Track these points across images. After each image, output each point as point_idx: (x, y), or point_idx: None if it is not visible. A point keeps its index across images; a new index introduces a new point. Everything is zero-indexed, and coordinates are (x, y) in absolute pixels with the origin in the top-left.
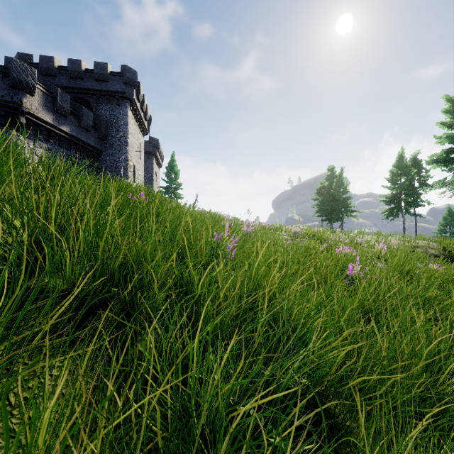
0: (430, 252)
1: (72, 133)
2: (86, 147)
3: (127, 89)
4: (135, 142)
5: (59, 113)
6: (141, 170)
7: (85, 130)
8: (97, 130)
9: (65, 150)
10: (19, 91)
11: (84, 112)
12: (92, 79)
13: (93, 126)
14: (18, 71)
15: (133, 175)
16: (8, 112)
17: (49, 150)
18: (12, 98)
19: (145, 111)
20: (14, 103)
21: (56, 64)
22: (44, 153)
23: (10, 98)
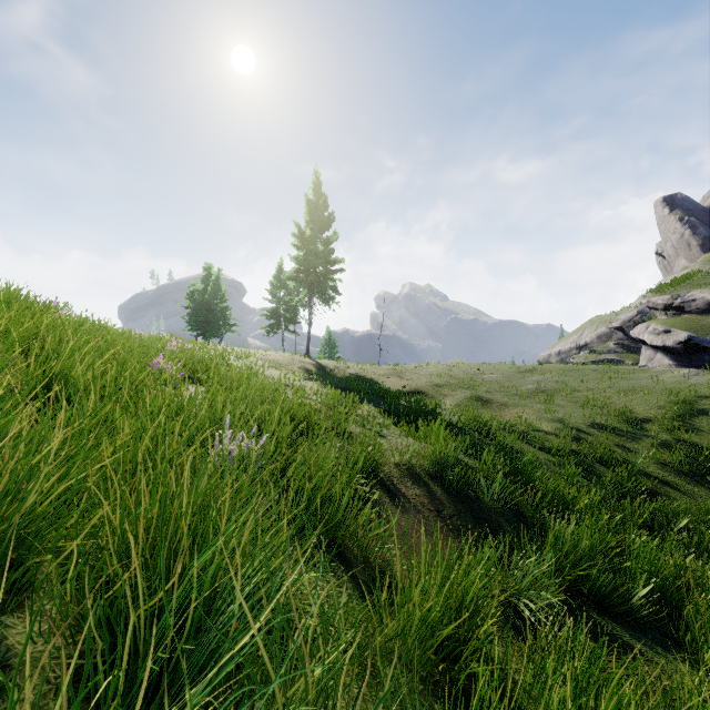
0: (277, 359)
1: None
2: None
3: None
4: None
5: None
6: None
7: None
8: None
9: None
10: None
11: None
12: None
13: None
14: None
15: None
16: None
17: None
18: None
19: None
20: None
21: None
22: None
23: None
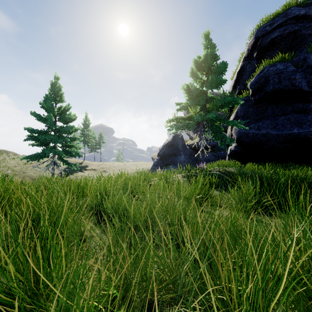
0: (71, 161)
1: None
2: None
3: None
4: None
5: None
6: None
7: None
8: None
9: None
10: None
11: None
12: None
13: None
14: None
15: None
16: None
17: None
18: None
19: None
20: None
21: None
22: None
23: None
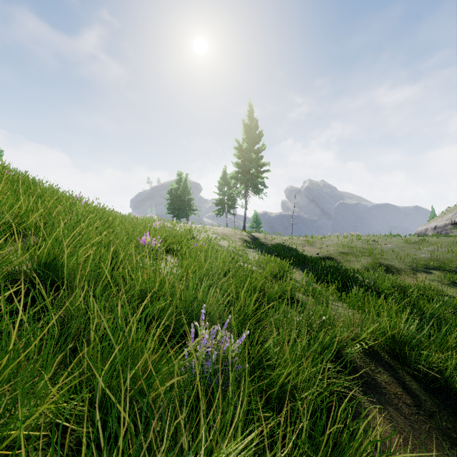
0: (224, 232)
1: None
2: None
3: None
4: None
5: None
6: None
7: None
8: None
9: None
10: None
11: None
12: None
13: None
14: None
15: None
16: None
17: None
18: None
19: None
20: None
21: None
22: None
23: None
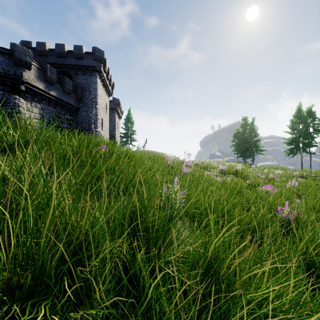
0: None
1: (58, 96)
2: (67, 106)
3: (96, 63)
4: (103, 102)
5: (48, 82)
6: (107, 121)
7: (67, 94)
8: (76, 93)
9: (53, 108)
10: (20, 67)
11: (66, 81)
12: (72, 57)
13: (73, 91)
14: (19, 52)
15: (101, 125)
16: (12, 82)
17: (41, 109)
18: (15, 72)
19: (109, 79)
20: (17, 75)
21: (47, 48)
22: (38, 111)
23: (14, 72)
